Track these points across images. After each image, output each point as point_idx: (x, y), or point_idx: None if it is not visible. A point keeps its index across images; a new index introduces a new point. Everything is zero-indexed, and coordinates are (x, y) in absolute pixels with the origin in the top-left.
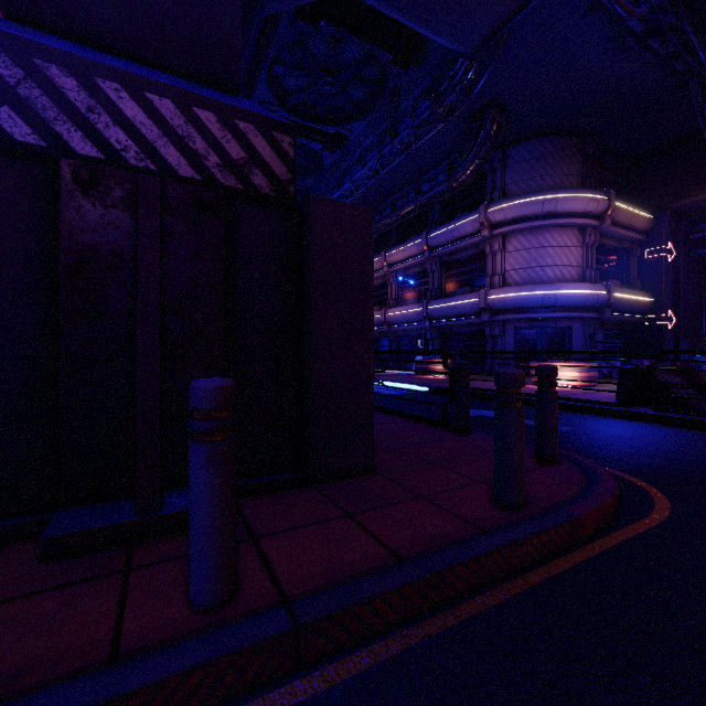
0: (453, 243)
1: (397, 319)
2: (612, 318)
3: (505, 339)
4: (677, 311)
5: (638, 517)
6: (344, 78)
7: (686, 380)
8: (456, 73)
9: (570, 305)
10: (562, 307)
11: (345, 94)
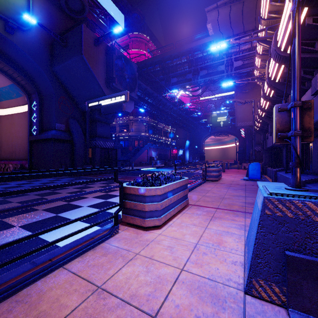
0: None
1: None
2: None
3: None
4: None
5: None
6: None
7: None
8: None
9: None
10: None
11: None
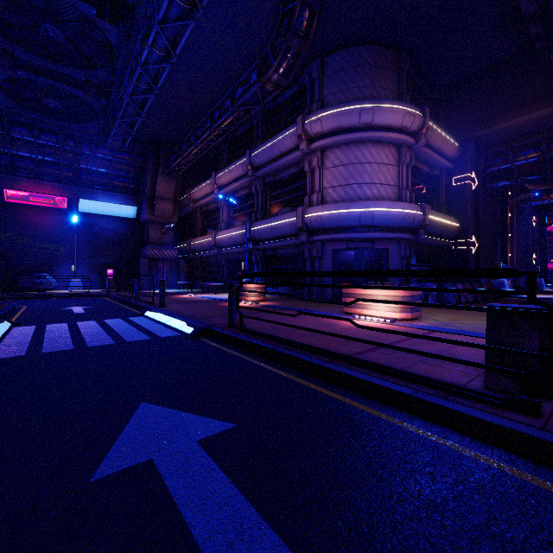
0: (275, 161)
1: (225, 241)
2: (426, 240)
3: (324, 261)
4: (478, 237)
5: None
6: None
7: None
8: None
9: (387, 224)
10: (379, 226)
11: None
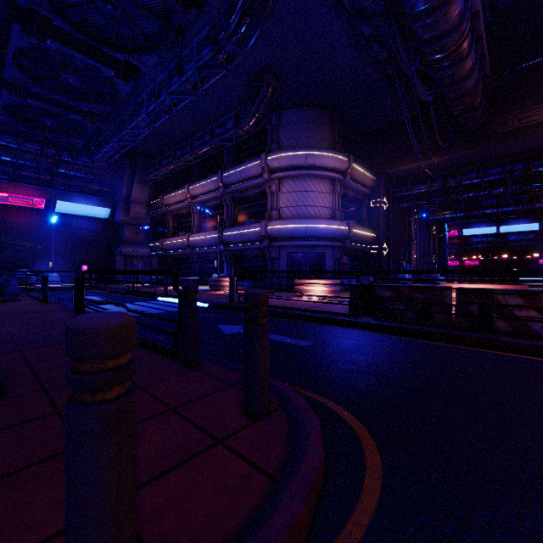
0: (242, 182)
1: (198, 243)
2: (351, 247)
3: (280, 261)
4: (389, 244)
5: (342, 517)
6: (126, 3)
7: (394, 293)
8: (231, 24)
9: (325, 236)
10: (319, 237)
11: (132, 22)
